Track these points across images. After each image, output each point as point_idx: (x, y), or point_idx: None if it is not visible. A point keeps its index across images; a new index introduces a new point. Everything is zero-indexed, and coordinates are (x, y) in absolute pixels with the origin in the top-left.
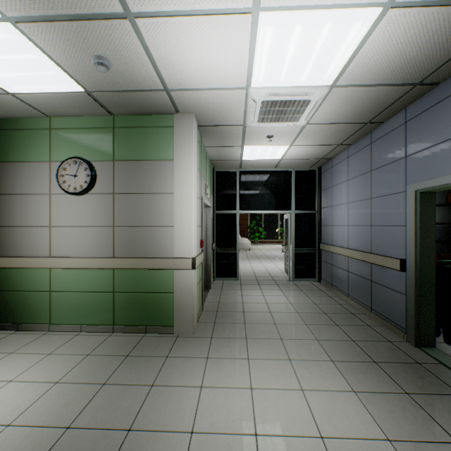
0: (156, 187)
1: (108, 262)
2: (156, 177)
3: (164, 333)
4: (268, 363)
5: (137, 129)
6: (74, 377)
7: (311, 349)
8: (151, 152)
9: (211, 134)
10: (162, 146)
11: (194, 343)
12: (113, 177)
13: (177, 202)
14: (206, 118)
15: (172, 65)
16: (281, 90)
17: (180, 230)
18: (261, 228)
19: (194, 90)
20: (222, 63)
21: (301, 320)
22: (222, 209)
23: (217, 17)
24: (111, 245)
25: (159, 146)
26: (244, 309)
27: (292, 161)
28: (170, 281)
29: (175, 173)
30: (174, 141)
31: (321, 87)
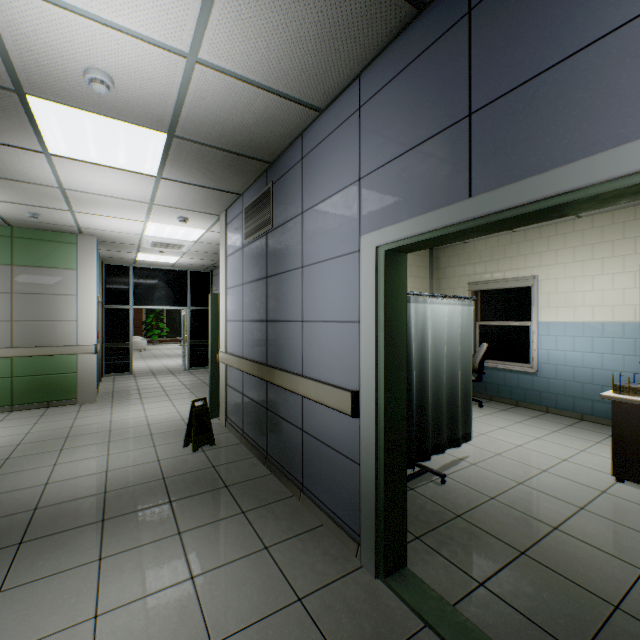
0: (60, 289)
1: (7, 352)
2: (60, 282)
3: (68, 405)
4: (156, 402)
5: (39, 241)
6: (5, 426)
7: (187, 395)
8: (55, 261)
9: (108, 245)
10: (66, 258)
11: (99, 405)
12: (11, 279)
13: (81, 302)
14: (107, 239)
15: (90, 222)
16: (165, 239)
17: (83, 324)
18: (162, 324)
19: (101, 230)
20: (126, 227)
21: (186, 387)
22: (113, 304)
23: (125, 219)
24: (10, 337)
25: (63, 257)
26: (140, 388)
27: (187, 265)
28: (74, 364)
29: (79, 280)
30: (78, 256)
31: (190, 241)
